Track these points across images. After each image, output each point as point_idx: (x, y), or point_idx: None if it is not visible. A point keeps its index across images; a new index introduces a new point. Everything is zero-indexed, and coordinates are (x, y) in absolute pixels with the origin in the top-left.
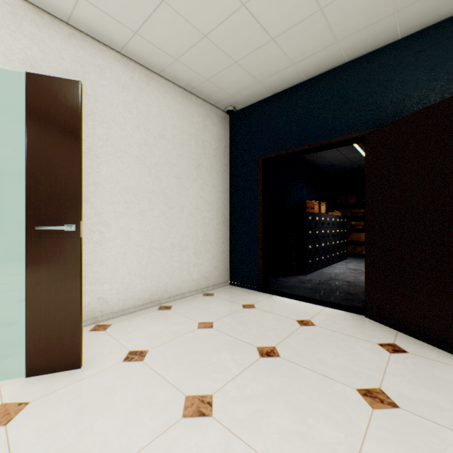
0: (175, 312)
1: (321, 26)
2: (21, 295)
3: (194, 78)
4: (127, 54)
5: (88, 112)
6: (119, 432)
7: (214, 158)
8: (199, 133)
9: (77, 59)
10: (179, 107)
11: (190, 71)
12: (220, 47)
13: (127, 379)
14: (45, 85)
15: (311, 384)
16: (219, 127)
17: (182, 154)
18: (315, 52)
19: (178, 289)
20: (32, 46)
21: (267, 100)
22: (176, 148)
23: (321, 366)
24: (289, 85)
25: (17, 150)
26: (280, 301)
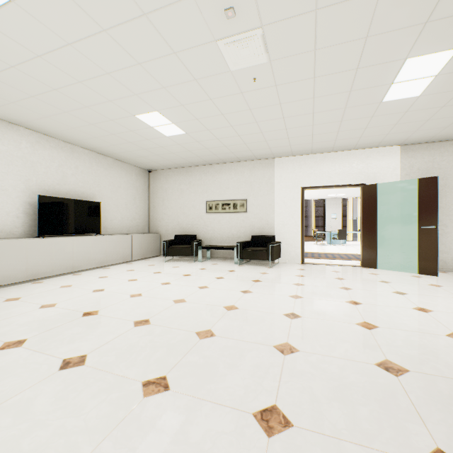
0: None
1: None
2: (407, 251)
3: None
4: None
5: (435, 175)
6: None
7: None
8: None
9: (429, 155)
10: None
11: None
12: None
13: None
14: (423, 181)
15: None
16: None
17: None
18: None
19: None
20: (411, 160)
21: None
22: None
23: None
24: None
25: (406, 199)
26: None
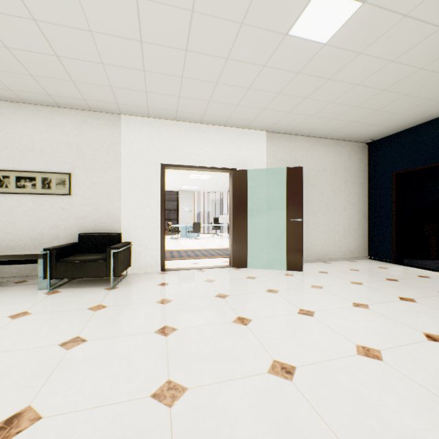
0: (333, 264)
1: (433, 103)
2: (272, 246)
3: (344, 135)
4: (308, 135)
5: None
6: (329, 282)
7: (356, 176)
8: (346, 162)
9: (289, 147)
10: (333, 151)
11: (342, 133)
12: (362, 123)
13: (324, 276)
14: (292, 170)
15: (412, 288)
16: (360, 154)
17: (335, 177)
18: (433, 110)
19: (332, 255)
20: (275, 149)
21: (399, 133)
22: (332, 175)
23: (422, 286)
24: (417, 124)
25: (271, 190)
26: (409, 268)
